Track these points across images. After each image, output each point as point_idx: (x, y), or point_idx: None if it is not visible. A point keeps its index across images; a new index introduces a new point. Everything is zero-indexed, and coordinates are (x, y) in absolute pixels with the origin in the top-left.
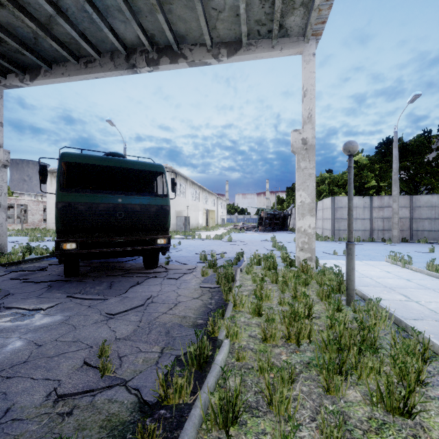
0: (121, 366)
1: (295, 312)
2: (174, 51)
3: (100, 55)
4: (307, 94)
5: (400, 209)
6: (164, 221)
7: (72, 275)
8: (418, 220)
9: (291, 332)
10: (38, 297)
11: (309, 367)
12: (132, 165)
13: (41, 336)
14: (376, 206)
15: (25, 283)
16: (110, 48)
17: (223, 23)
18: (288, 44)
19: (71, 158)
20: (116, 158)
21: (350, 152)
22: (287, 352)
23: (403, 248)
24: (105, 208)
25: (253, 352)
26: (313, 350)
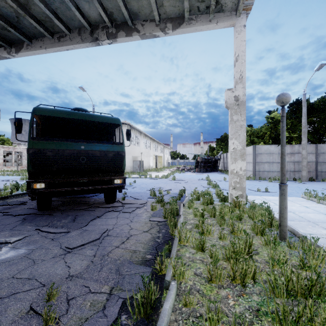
0: (67, 312)
1: (240, 253)
2: (129, 26)
3: (70, 31)
4: (239, 59)
5: (307, 155)
6: (120, 165)
7: (44, 209)
8: (322, 163)
9: (236, 273)
10: (11, 229)
11: (259, 316)
12: (94, 118)
13: (0, 272)
14: (289, 153)
15: (4, 216)
16: (77, 25)
17: (169, 1)
18: (223, 18)
19: (42, 112)
20: (80, 112)
21: (283, 103)
22: (234, 295)
23: (312, 186)
24: (70, 154)
25: (200, 294)
26: (259, 293)
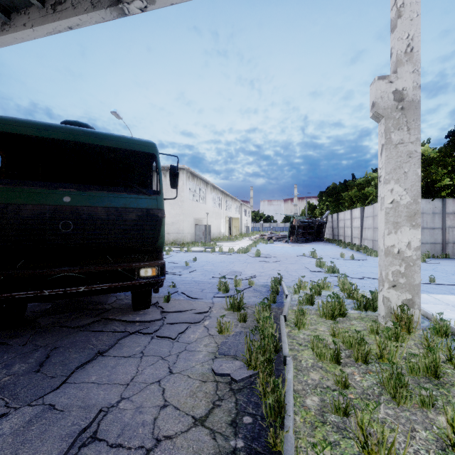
0: None
1: None
2: None
3: None
4: (404, 11)
5: None
6: (152, 237)
7: None
8: None
9: None
10: None
11: None
12: (98, 140)
13: None
14: (451, 212)
15: None
16: None
17: None
18: None
19: None
20: (69, 126)
21: None
22: None
23: None
24: (34, 214)
25: None
26: None
